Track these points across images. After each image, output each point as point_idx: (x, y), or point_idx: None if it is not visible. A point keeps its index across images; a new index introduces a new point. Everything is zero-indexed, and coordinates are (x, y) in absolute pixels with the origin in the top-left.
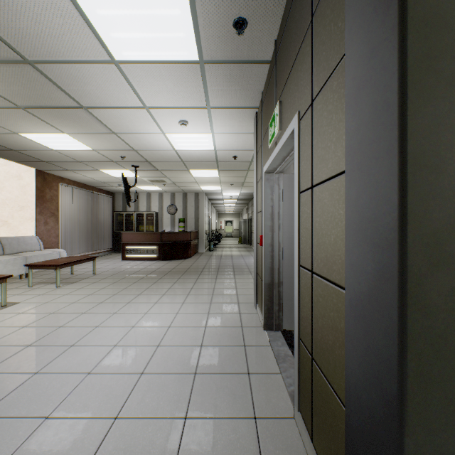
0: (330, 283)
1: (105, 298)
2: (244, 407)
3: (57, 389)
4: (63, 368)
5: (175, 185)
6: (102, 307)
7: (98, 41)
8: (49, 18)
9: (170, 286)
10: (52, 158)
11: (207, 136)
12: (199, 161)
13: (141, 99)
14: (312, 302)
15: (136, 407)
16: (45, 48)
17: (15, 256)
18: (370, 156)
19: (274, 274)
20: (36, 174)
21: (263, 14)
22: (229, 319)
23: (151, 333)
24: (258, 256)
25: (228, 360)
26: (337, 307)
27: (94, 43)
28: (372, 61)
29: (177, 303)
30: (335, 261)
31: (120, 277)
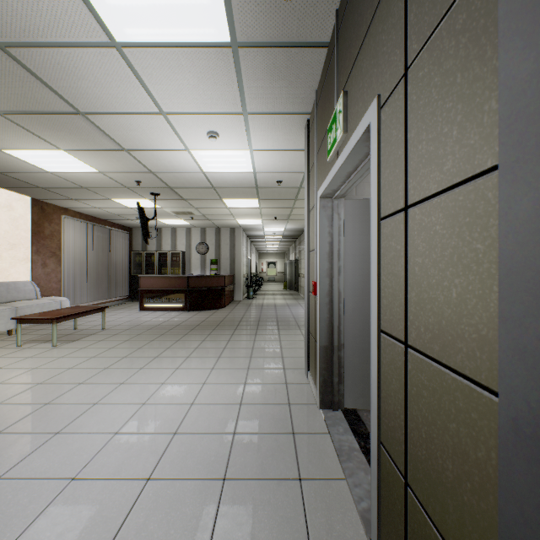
0: (448, 370)
1: (112, 362)
2: (295, 539)
3: (23, 506)
4: (38, 470)
5: (206, 218)
6: (106, 375)
7: (89, 11)
8: None
9: (198, 346)
10: (49, 184)
11: (243, 154)
12: (234, 188)
13: (156, 102)
14: (406, 393)
15: (134, 539)
16: (16, 23)
17: (2, 306)
18: None
19: (332, 333)
20: (32, 204)
21: None
22: (272, 392)
23: (166, 414)
24: (310, 308)
25: (271, 457)
26: (467, 418)
27: (84, 15)
28: None
29: (204, 369)
30: (461, 334)
31: (135, 333)
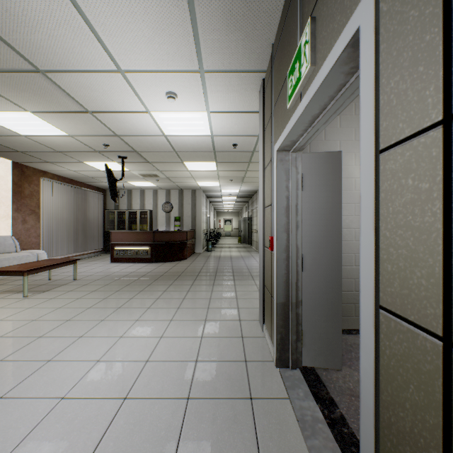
0: None
1: (76, 314)
2: None
3: None
4: None
5: (170, 180)
6: (67, 327)
7: None
8: None
9: (159, 296)
10: (25, 147)
11: (201, 117)
12: (194, 151)
13: (113, 58)
14: (449, 423)
15: None
16: None
17: None
18: None
19: (290, 290)
20: (12, 167)
21: None
22: (228, 347)
23: (119, 373)
24: (265, 263)
25: (227, 432)
26: None
27: None
28: None
29: (163, 320)
30: None
31: (103, 283)
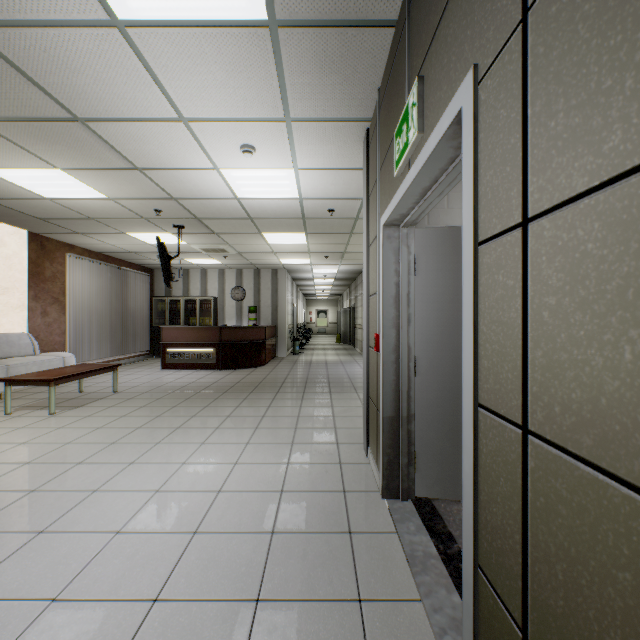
0: (614, 482)
1: (122, 435)
2: None
3: None
4: (8, 587)
5: (243, 257)
6: (112, 451)
7: None
8: None
9: (230, 413)
10: (48, 214)
11: (287, 175)
12: (276, 218)
13: (174, 104)
14: (525, 504)
15: None
16: None
17: None
18: None
19: (400, 400)
20: (29, 239)
21: None
22: (322, 475)
23: (185, 505)
24: (370, 368)
25: (320, 567)
26: None
27: None
28: None
29: (237, 443)
30: None
31: (154, 397)
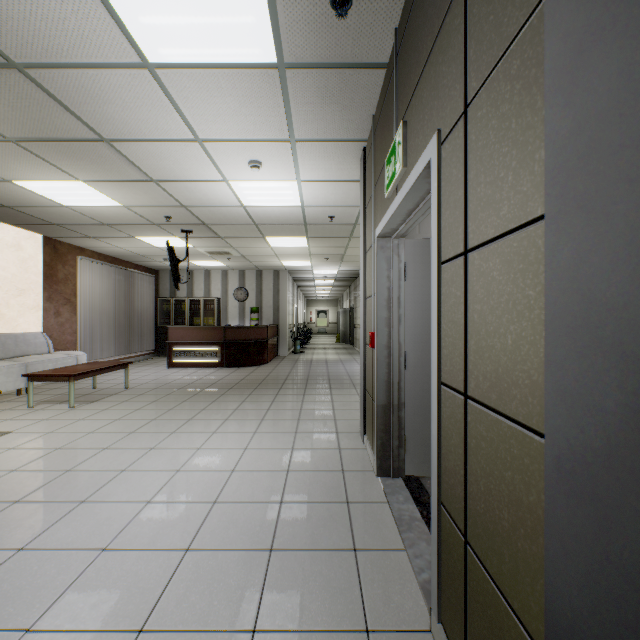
0: (504, 419)
1: (139, 426)
2: (350, 610)
3: (51, 577)
4: (64, 541)
5: (246, 259)
6: (133, 439)
7: (120, 30)
8: None
9: (237, 407)
10: (64, 220)
11: (290, 186)
12: (279, 224)
13: (191, 128)
14: (466, 447)
15: (175, 610)
16: (38, 43)
17: (10, 362)
18: (614, 176)
19: (391, 390)
20: (43, 243)
21: None
22: (323, 458)
23: (204, 482)
24: (367, 363)
25: (323, 527)
26: (520, 464)
27: (114, 34)
28: None
29: (246, 432)
30: (516, 380)
31: (164, 393)
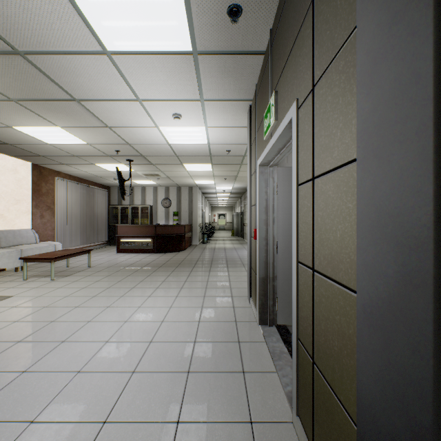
0: (335, 283)
1: (99, 292)
2: (240, 409)
3: (45, 389)
4: (52, 366)
5: (170, 179)
6: (95, 301)
7: (89, 30)
8: (37, 4)
9: (164, 279)
10: (47, 152)
11: (200, 130)
12: (193, 155)
13: (134, 92)
14: (313, 302)
15: (127, 409)
16: (34, 38)
17: (10, 249)
18: (392, 139)
19: (268, 268)
20: (32, 168)
21: (258, 1)
22: (223, 313)
23: (143, 328)
24: (252, 249)
25: (222, 358)
26: (344, 311)
27: (84, 32)
28: (395, 27)
29: (170, 296)
30: (342, 259)
31: (114, 270)
